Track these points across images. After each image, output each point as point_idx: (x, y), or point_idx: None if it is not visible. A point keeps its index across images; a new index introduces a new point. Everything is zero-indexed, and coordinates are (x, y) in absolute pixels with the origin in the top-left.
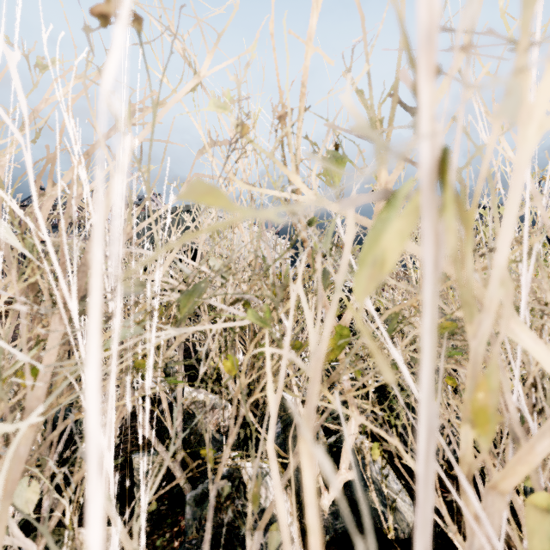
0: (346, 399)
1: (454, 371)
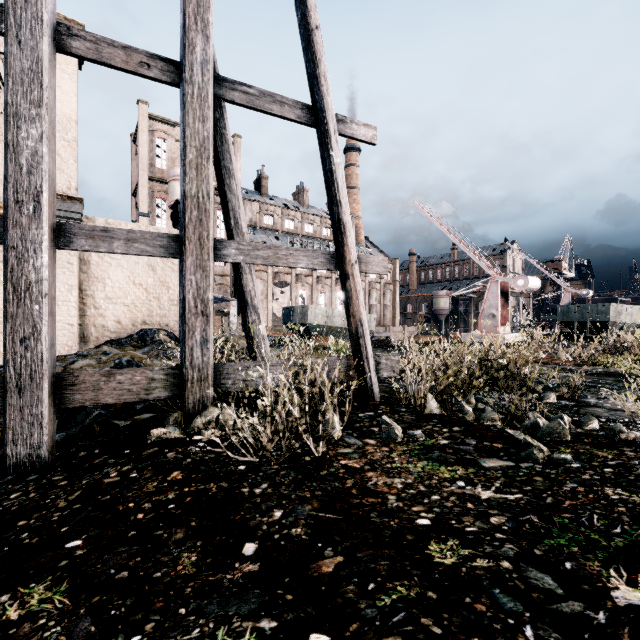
0: None
1: None
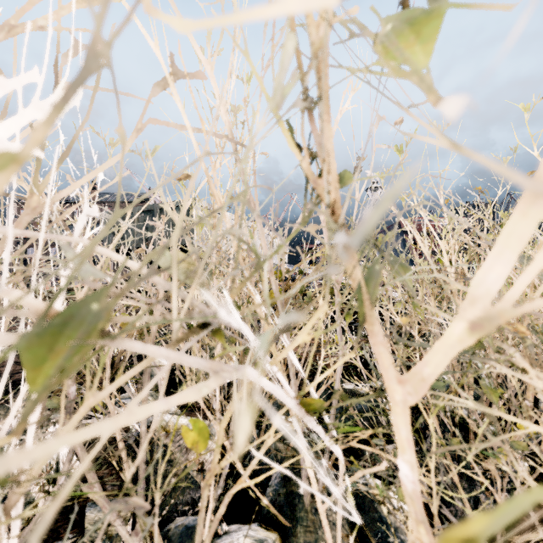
0: (375, 451)
1: (476, 382)
